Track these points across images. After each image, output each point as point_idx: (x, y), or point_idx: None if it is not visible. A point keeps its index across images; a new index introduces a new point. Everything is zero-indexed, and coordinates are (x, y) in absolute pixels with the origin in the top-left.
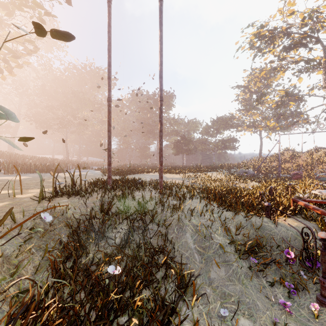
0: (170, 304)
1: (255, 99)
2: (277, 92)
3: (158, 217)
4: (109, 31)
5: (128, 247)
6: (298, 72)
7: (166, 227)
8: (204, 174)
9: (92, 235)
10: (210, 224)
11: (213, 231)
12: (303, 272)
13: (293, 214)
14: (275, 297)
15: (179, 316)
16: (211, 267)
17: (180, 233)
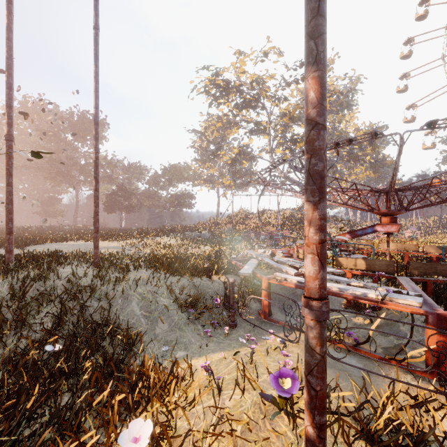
0: (121, 353)
1: (212, 152)
2: (232, 149)
3: (97, 293)
4: (10, 38)
5: (61, 330)
6: (249, 132)
7: (109, 301)
8: (152, 241)
9: (3, 327)
10: (157, 290)
11: (159, 295)
12: (226, 313)
13: (229, 273)
14: (205, 334)
15: (129, 357)
16: (157, 325)
17: (125, 303)
